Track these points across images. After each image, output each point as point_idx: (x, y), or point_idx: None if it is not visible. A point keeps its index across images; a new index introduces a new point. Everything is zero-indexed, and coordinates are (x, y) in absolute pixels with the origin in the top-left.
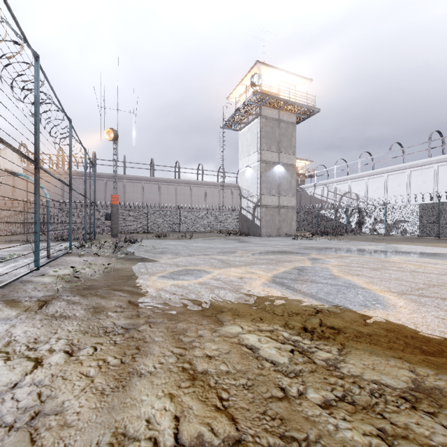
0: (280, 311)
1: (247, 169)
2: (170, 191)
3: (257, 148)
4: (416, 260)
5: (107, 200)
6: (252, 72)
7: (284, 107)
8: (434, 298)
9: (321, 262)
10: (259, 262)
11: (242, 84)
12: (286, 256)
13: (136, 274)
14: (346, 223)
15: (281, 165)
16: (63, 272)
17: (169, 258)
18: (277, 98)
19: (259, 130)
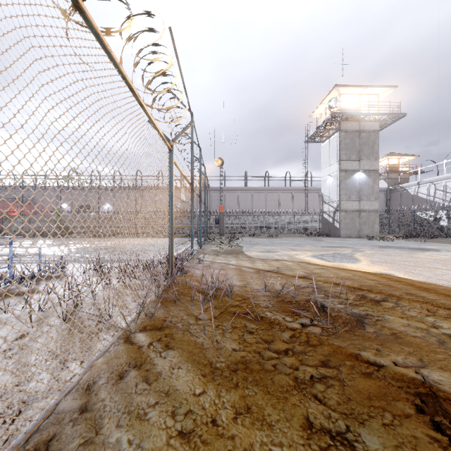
0: (303, 260)
1: (328, 177)
2: (260, 197)
3: (336, 159)
4: (443, 254)
5: (213, 207)
6: (331, 94)
7: (364, 118)
8: (386, 263)
9: (358, 252)
10: (314, 250)
11: (323, 103)
12: (338, 248)
13: (245, 251)
14: (446, 225)
15: (362, 172)
16: (212, 249)
17: (260, 246)
18: (355, 114)
19: (338, 144)
